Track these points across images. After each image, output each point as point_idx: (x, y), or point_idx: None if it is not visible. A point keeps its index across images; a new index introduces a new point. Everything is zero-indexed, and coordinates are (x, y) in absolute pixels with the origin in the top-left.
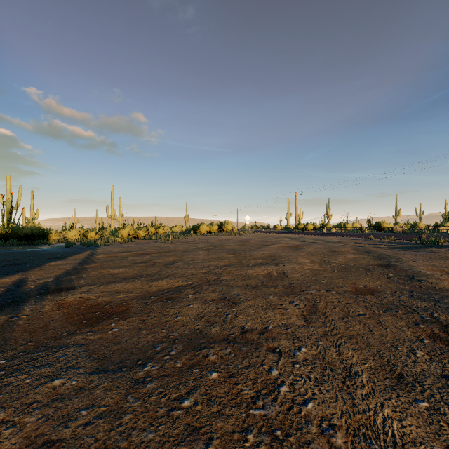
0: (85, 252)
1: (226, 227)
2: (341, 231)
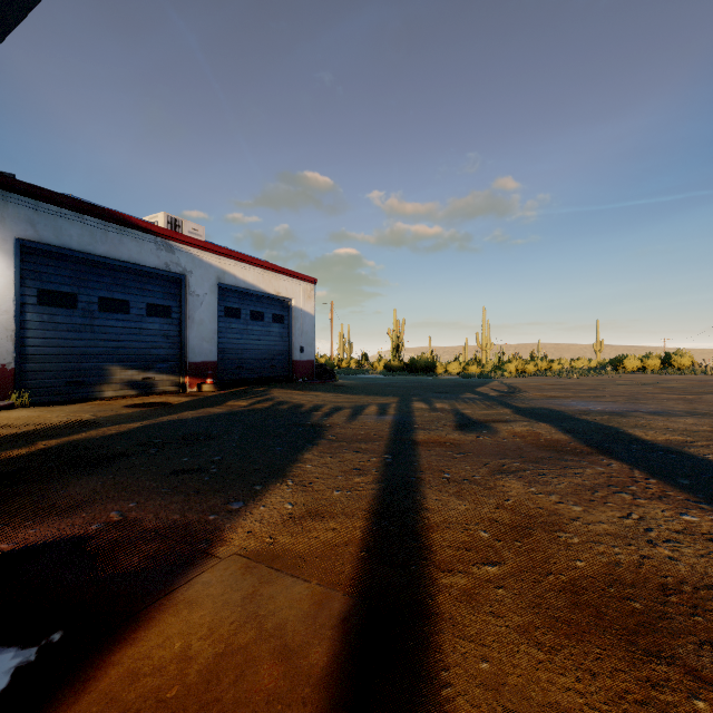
0: (494, 381)
1: (677, 362)
2: None
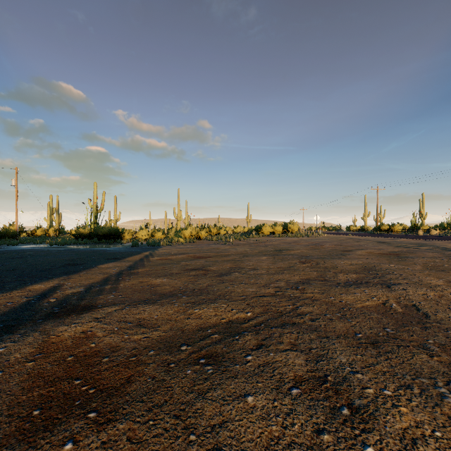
0: (144, 252)
1: (291, 228)
2: (447, 234)
